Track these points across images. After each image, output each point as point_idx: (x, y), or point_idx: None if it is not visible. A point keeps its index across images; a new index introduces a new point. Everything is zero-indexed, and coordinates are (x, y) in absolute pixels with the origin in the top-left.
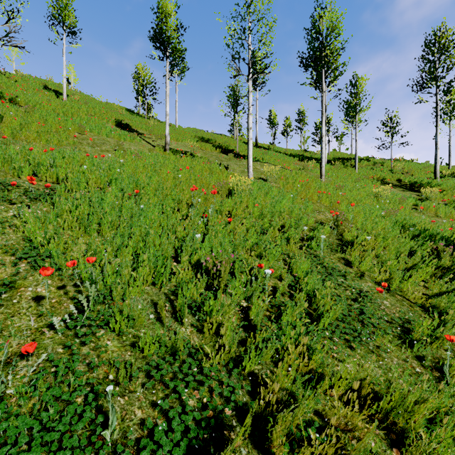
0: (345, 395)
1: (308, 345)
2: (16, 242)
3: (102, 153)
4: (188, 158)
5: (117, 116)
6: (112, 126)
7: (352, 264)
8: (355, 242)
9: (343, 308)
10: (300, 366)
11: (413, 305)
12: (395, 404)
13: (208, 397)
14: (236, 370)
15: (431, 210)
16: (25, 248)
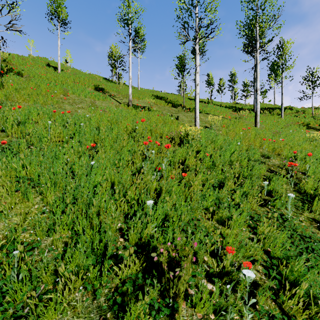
0: None
1: None
2: None
3: (78, 109)
4: (146, 111)
5: (96, 82)
6: (91, 89)
7: None
8: None
9: None
10: None
11: None
12: None
13: None
14: None
15: None
16: None
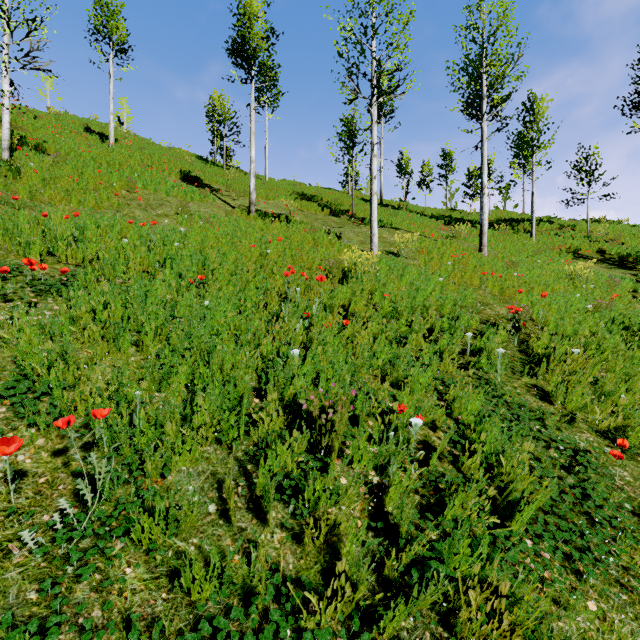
0: None
1: None
2: None
3: (157, 218)
4: (282, 223)
5: (184, 166)
6: (176, 180)
7: (551, 397)
8: (551, 357)
9: (553, 491)
10: (493, 633)
11: None
12: None
13: None
14: (366, 638)
15: None
16: (10, 379)
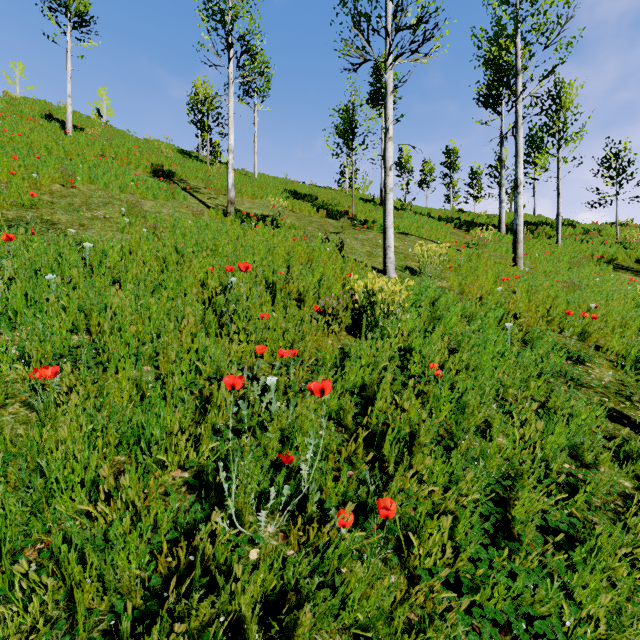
0: None
1: None
2: None
3: (89, 222)
4: (265, 229)
5: (158, 159)
6: (143, 174)
7: None
8: None
9: None
10: None
11: None
12: None
13: None
14: None
15: None
16: None
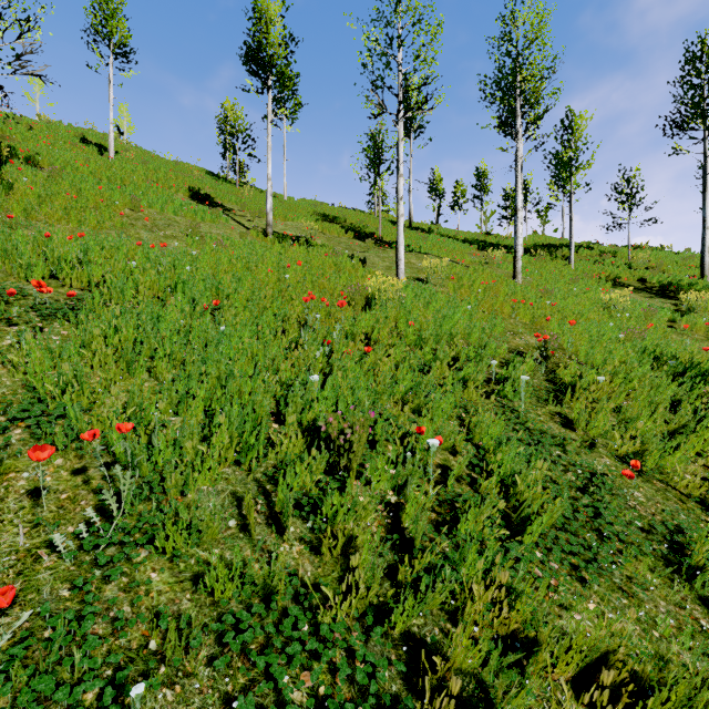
0: (578, 678)
1: (507, 583)
2: (11, 390)
3: (165, 240)
4: (302, 247)
5: (193, 182)
6: (184, 198)
7: (574, 424)
8: (577, 385)
9: (564, 507)
10: (494, 624)
11: (685, 499)
12: (676, 706)
13: (328, 686)
14: (378, 630)
15: (698, 329)
16: (23, 401)
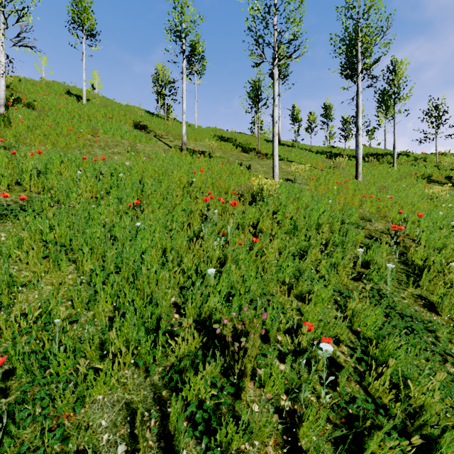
0: None
1: None
2: None
3: (112, 155)
4: (206, 158)
5: (136, 117)
6: (129, 127)
7: (437, 307)
8: (431, 269)
9: None
10: None
11: None
12: None
13: None
14: None
15: None
16: None
